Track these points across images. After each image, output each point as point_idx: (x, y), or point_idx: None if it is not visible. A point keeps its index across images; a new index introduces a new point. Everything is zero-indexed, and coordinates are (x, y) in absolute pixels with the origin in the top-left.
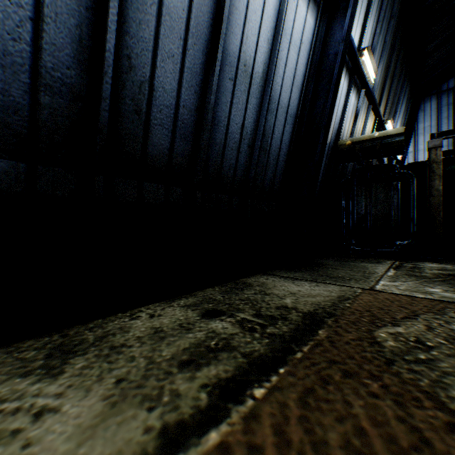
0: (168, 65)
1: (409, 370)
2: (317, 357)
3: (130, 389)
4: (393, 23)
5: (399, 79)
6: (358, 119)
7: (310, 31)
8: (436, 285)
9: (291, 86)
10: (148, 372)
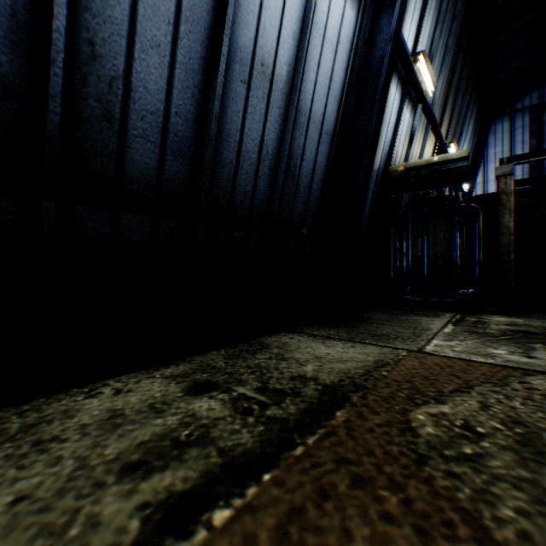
0: (151, 57)
1: (446, 472)
2: (323, 453)
3: (27, 515)
4: (456, 25)
5: (465, 94)
6: (415, 140)
7: (350, 27)
8: (502, 345)
9: (326, 95)
10: (70, 484)
